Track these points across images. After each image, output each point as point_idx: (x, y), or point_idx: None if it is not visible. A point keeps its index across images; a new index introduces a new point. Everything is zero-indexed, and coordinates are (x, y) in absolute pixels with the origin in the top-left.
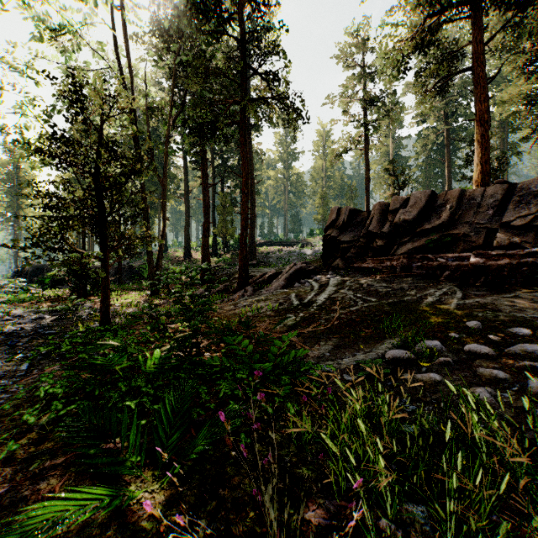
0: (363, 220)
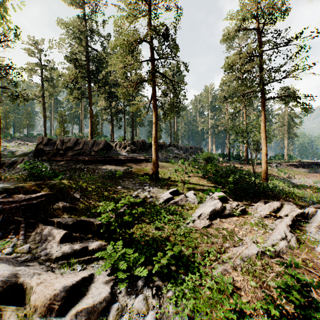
0: (54, 143)
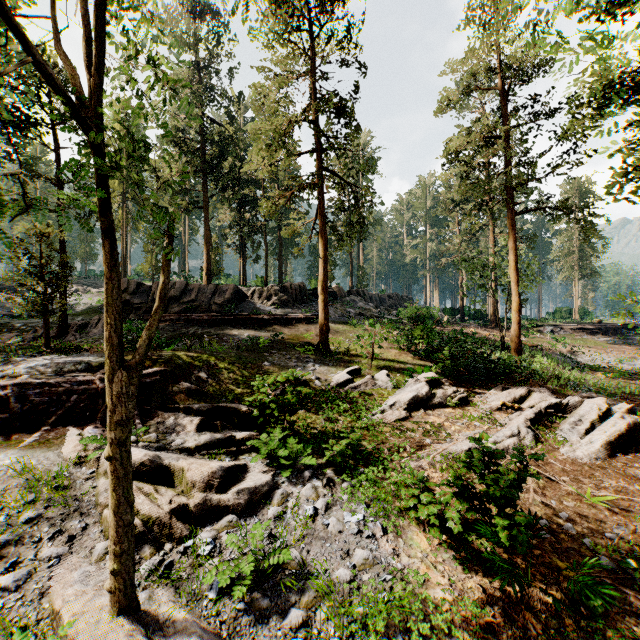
0: (147, 290)
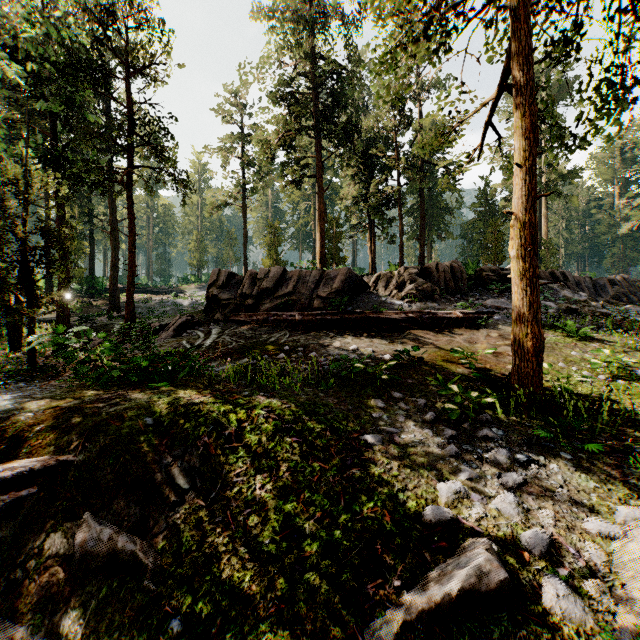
0: (239, 282)
